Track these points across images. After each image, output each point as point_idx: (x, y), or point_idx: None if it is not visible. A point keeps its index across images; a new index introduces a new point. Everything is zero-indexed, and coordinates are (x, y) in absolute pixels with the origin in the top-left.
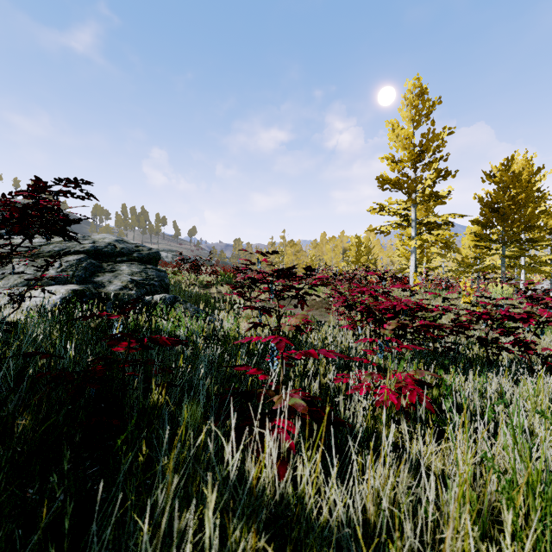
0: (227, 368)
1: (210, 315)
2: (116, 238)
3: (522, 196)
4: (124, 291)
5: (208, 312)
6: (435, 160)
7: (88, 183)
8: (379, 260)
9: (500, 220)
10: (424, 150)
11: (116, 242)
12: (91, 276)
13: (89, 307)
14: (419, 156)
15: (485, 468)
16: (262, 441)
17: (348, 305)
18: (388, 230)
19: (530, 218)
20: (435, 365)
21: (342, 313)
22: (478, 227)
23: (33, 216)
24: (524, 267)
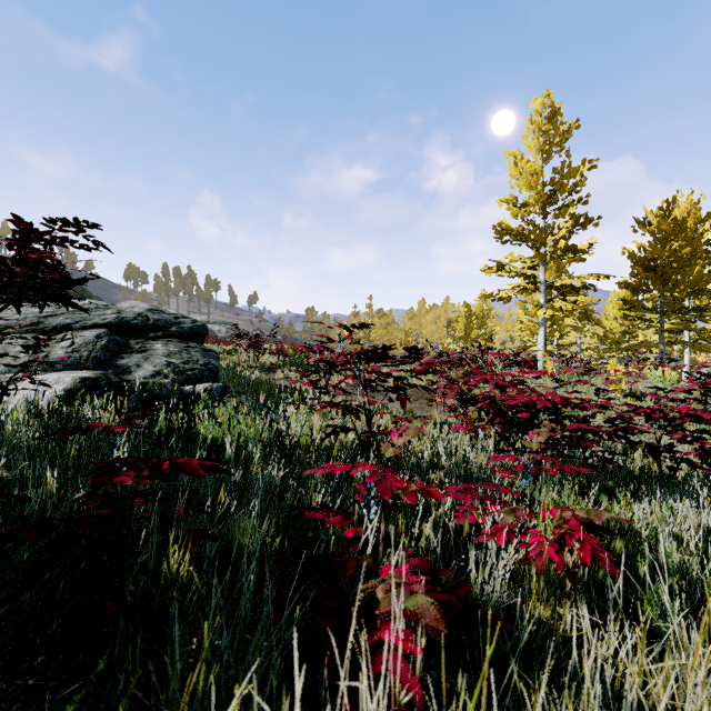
0: (295, 497)
1: (272, 411)
2: (150, 307)
3: (686, 250)
4: (157, 378)
5: (270, 408)
6: (571, 203)
7: (95, 226)
8: (494, 336)
9: (658, 282)
10: (557, 190)
11: (148, 312)
12: (113, 358)
13: (104, 402)
14: (550, 198)
15: (708, 674)
16: (356, 677)
17: (465, 399)
18: (509, 296)
19: (699, 280)
20: (595, 487)
21: (453, 408)
22: (627, 291)
23: (16, 275)
24: (690, 345)
